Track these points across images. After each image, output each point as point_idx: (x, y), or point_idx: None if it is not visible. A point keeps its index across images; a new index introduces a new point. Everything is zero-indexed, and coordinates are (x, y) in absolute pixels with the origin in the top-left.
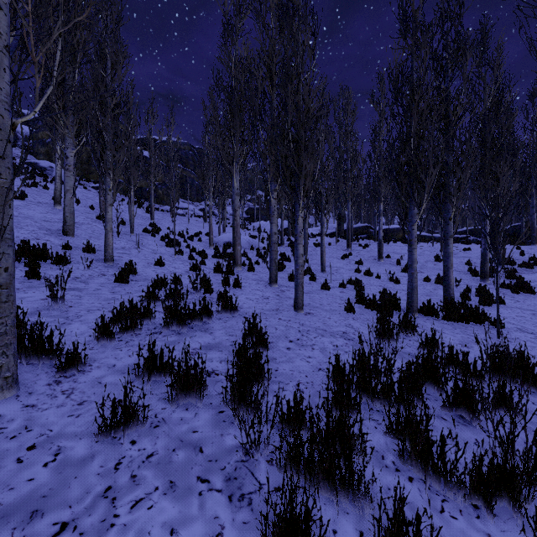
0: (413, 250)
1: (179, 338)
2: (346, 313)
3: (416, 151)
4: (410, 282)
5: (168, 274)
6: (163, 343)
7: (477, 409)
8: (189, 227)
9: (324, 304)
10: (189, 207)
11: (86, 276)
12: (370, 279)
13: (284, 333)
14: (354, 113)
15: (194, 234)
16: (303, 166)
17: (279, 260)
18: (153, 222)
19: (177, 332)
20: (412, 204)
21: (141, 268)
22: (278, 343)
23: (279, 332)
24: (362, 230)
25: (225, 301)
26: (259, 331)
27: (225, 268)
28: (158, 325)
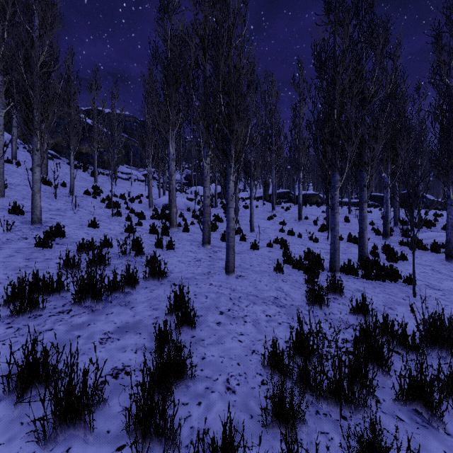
0: (335, 214)
1: (90, 318)
2: (275, 274)
3: (339, 122)
4: (333, 243)
5: (100, 236)
6: (67, 327)
7: (440, 408)
8: (131, 190)
9: (254, 265)
10: (133, 172)
11: (3, 240)
12: (293, 238)
13: (215, 302)
14: (278, 94)
15: (135, 196)
16: (234, 129)
17: (213, 221)
18: (96, 185)
19: (90, 309)
20: (335, 171)
21: (72, 230)
22: (207, 317)
23: (209, 301)
24: (284, 195)
25: (153, 268)
26: (185, 306)
27: (161, 229)
28: (69, 300)
